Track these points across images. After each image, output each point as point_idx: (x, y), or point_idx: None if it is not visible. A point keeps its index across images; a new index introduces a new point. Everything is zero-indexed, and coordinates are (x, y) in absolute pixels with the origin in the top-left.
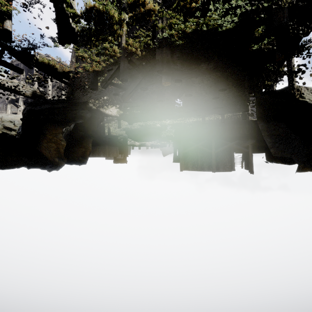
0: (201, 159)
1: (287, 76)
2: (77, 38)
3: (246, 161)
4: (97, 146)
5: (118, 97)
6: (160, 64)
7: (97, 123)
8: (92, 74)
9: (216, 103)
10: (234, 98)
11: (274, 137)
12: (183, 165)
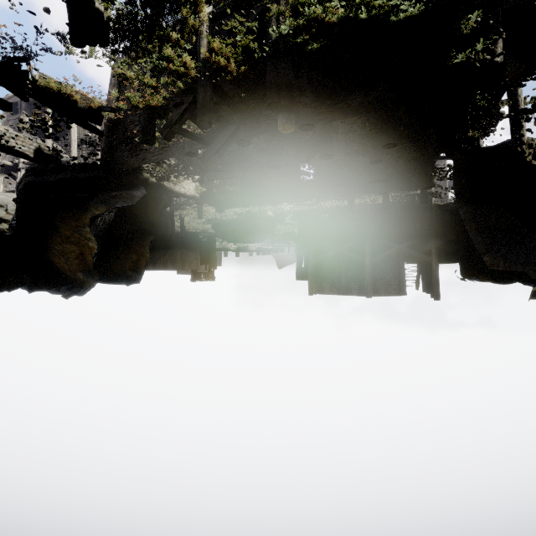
0: (346, 274)
1: (512, 119)
2: (108, 34)
3: (426, 278)
4: (162, 250)
5: (196, 160)
6: (273, 91)
7: (158, 209)
8: (144, 114)
9: (376, 172)
10: (407, 163)
11: (489, 234)
12: (313, 285)
